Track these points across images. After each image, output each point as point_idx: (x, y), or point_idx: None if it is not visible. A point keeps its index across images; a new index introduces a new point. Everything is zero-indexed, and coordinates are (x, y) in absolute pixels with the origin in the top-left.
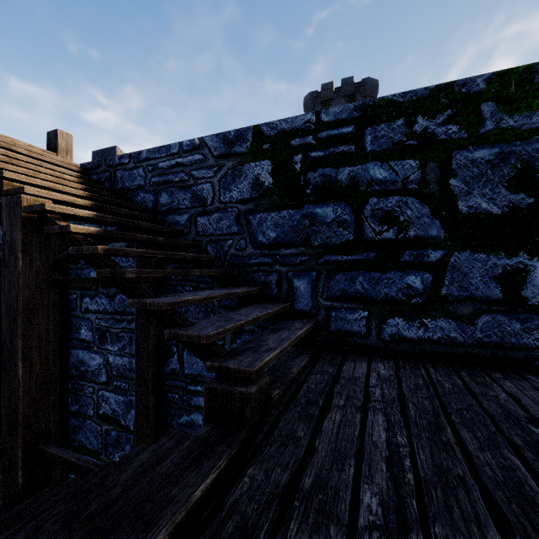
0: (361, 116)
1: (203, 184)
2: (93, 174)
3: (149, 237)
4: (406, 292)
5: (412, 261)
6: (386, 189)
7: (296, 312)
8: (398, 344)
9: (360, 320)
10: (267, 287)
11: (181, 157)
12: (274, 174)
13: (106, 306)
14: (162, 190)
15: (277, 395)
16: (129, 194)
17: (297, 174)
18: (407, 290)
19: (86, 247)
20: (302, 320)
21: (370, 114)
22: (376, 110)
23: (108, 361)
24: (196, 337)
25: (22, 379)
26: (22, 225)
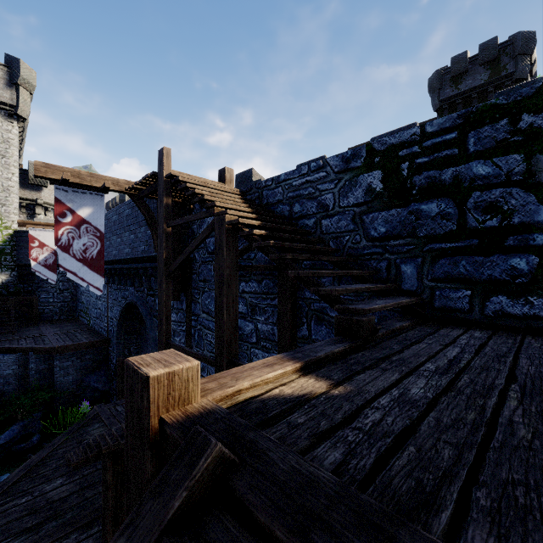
0: (464, 123)
1: (326, 194)
2: (247, 195)
3: (292, 236)
4: (510, 273)
5: (516, 245)
6: (490, 183)
7: (403, 292)
8: (502, 320)
9: (463, 298)
10: (378, 272)
11: (309, 175)
12: (384, 181)
13: (256, 288)
14: (295, 202)
15: (381, 333)
16: (271, 207)
17: (404, 179)
18: (511, 271)
19: (263, 242)
20: (408, 296)
21: (473, 120)
22: (479, 115)
23: (257, 328)
24: (329, 291)
25: (226, 320)
26: (226, 232)
